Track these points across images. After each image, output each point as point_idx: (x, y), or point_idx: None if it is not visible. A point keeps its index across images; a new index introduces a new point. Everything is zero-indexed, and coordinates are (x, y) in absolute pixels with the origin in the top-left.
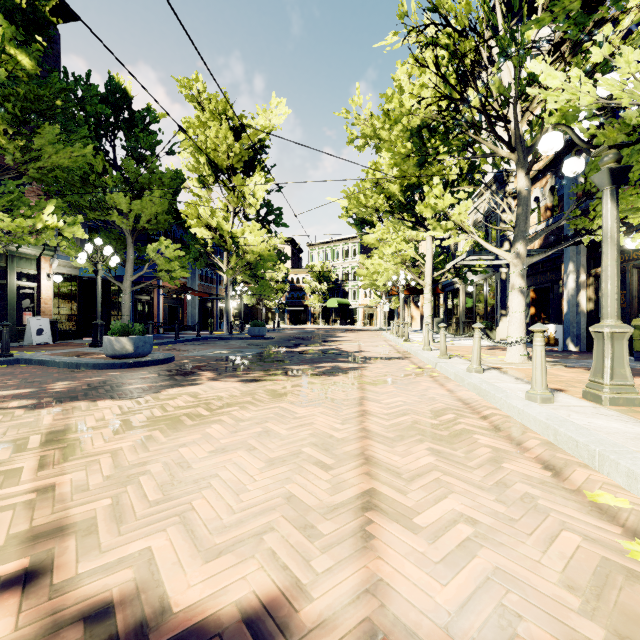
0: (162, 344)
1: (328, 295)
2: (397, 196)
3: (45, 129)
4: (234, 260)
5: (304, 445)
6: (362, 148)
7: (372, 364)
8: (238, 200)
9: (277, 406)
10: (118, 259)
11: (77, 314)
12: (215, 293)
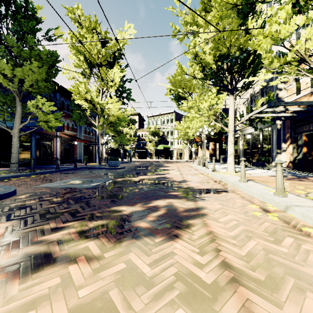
0: (42, 173)
1: (158, 143)
2: (210, 65)
3: None
4: (102, 120)
5: None
6: (182, 39)
7: (207, 202)
8: (104, 84)
9: None
10: None
11: None
12: (94, 141)
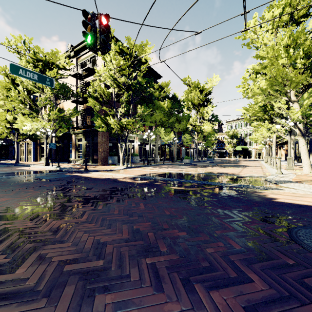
0: None
1: (236, 144)
2: (261, 116)
3: (172, 117)
4: (200, 135)
5: (233, 171)
6: (249, 98)
7: (248, 167)
8: (201, 114)
9: (227, 169)
10: (178, 141)
11: (160, 154)
12: (189, 146)
